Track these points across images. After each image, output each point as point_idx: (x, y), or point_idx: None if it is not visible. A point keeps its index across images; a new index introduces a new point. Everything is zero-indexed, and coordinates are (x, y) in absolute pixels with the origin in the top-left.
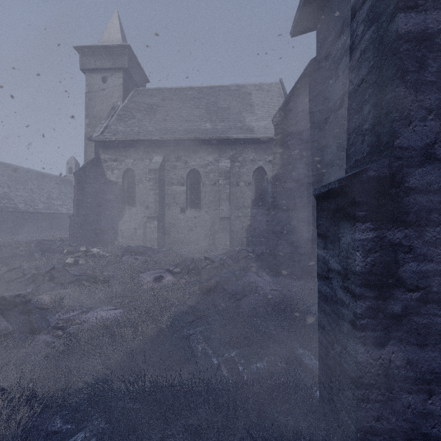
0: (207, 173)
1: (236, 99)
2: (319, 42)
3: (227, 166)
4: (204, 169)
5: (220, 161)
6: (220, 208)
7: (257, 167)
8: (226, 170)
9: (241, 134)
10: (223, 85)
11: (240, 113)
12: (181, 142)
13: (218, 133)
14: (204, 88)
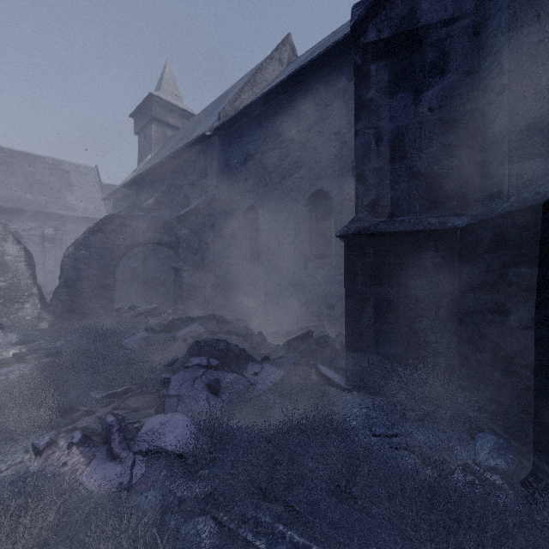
0: (31, 236)
1: (55, 175)
2: (114, 207)
3: (52, 234)
4: (28, 233)
5: (44, 229)
6: (46, 264)
7: (78, 235)
8: (52, 237)
9: (64, 210)
10: (39, 155)
11: (60, 190)
12: (1, 208)
13: (41, 206)
14: (17, 153)
